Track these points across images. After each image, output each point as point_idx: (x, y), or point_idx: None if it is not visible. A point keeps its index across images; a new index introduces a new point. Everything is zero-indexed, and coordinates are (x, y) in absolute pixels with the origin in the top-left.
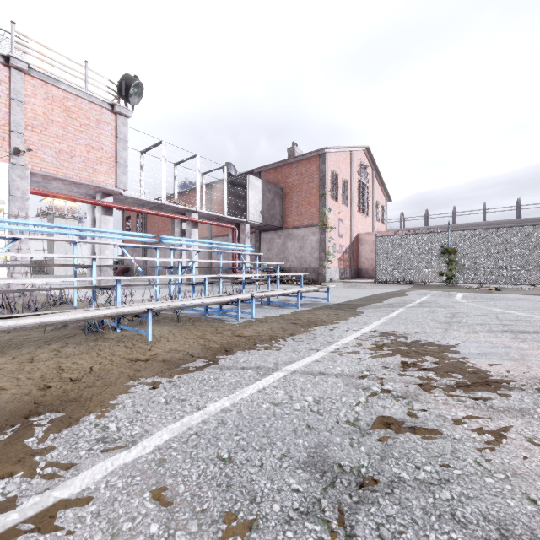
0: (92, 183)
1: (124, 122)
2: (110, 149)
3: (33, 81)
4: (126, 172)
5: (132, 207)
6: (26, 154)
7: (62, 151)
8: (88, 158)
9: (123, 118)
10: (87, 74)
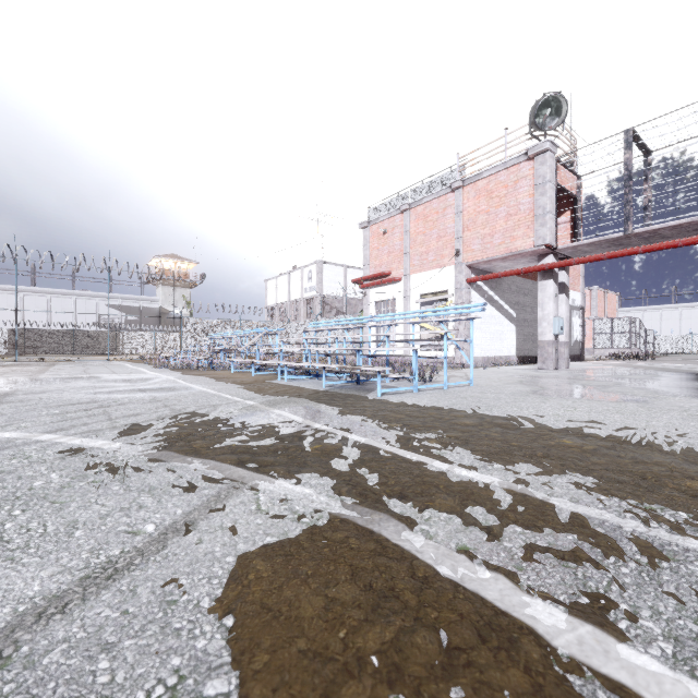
0: (510, 253)
1: (543, 161)
2: (529, 205)
3: (467, 189)
4: (546, 221)
5: (558, 263)
6: (464, 252)
7: (486, 235)
8: (506, 229)
9: (542, 156)
10: (506, 142)
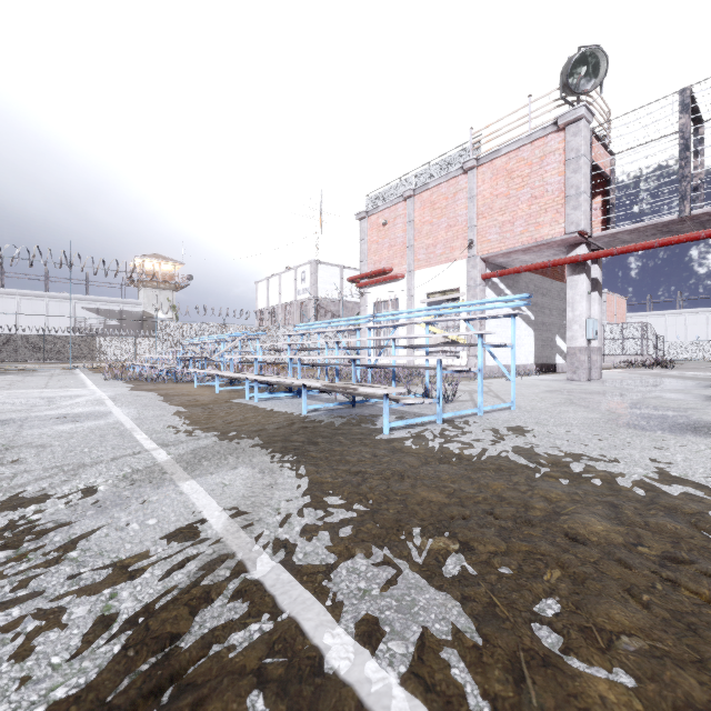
0: (535, 243)
1: (576, 131)
2: (558, 184)
3: (483, 169)
4: (580, 203)
5: (595, 253)
6: (478, 243)
7: (505, 223)
8: (530, 214)
9: (575, 126)
10: (530, 111)
